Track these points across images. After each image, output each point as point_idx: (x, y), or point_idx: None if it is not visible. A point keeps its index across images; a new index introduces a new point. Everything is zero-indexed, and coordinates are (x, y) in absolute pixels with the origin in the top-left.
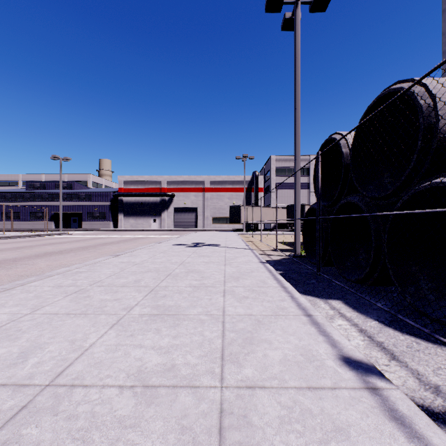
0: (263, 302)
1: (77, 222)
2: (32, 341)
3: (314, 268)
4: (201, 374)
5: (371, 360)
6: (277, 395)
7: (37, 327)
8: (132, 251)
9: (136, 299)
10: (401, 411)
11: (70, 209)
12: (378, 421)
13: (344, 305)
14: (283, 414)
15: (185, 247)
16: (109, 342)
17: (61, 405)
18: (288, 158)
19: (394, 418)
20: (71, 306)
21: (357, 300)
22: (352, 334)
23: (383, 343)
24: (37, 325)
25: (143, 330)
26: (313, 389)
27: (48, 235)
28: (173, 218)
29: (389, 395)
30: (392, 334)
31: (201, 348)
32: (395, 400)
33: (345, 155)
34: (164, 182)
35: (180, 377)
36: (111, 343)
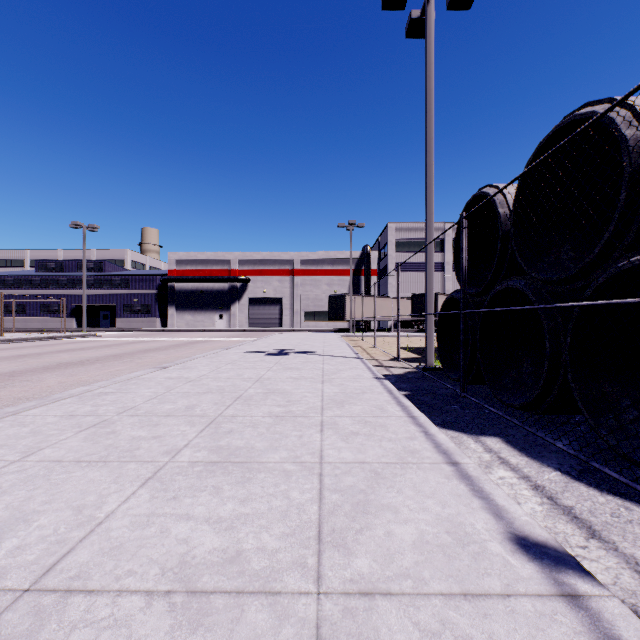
0: (382, 441)
1: (108, 319)
2: (14, 509)
3: (455, 387)
4: (284, 569)
5: (557, 539)
6: (411, 609)
7: (27, 483)
8: (185, 361)
9: (187, 436)
10: None
11: (98, 300)
12: None
13: (506, 445)
14: None
15: (264, 355)
16: (138, 510)
17: (44, 629)
18: (414, 227)
19: None
20: (84, 449)
21: (525, 437)
22: (522, 493)
23: (573, 508)
24: (27, 480)
25: (193, 489)
26: (472, 598)
27: (66, 337)
28: (247, 313)
29: (601, 609)
30: (585, 493)
31: (284, 521)
32: (613, 618)
33: (504, 217)
34: (234, 262)
35: (250, 574)
36: (141, 513)
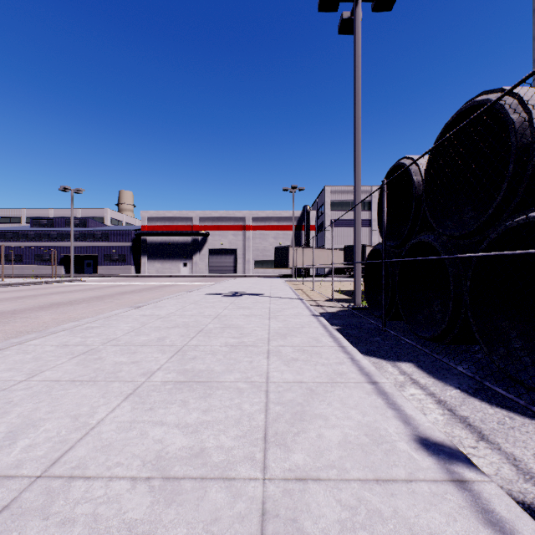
0: (317, 365)
1: (91, 267)
2: (24, 417)
3: (378, 323)
4: (237, 461)
5: (453, 441)
6: (335, 490)
7: (33, 398)
8: (156, 301)
9: (159, 361)
10: (499, 513)
11: (83, 251)
12: (470, 528)
13: (417, 369)
14: (345, 518)
15: (221, 296)
16: (122, 418)
17: (54, 504)
18: (346, 189)
19: (490, 523)
20: (77, 371)
21: (433, 363)
22: (428, 406)
23: (468, 418)
24: (33, 395)
25: (165, 402)
26: (382, 482)
27: (56, 282)
28: (207, 262)
29: (481, 490)
30: (479, 406)
31: (238, 426)
32: (490, 497)
33: (417, 183)
34: (196, 219)
35: (211, 465)
36: (125, 420)
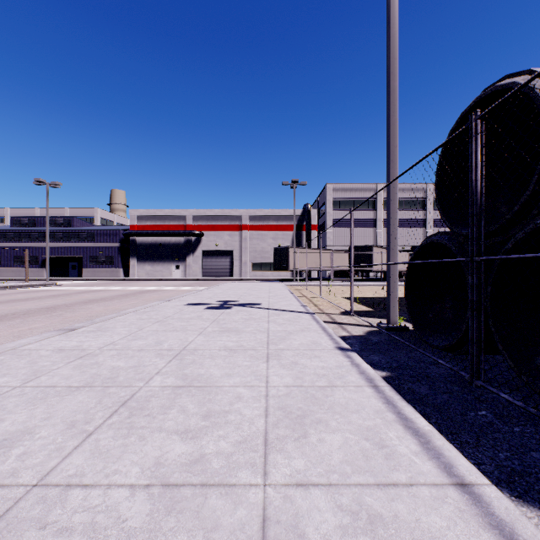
0: None
1: (76, 269)
2: None
3: (446, 361)
4: None
5: None
6: None
7: None
8: (108, 318)
9: None
10: None
11: (66, 252)
12: None
13: None
14: None
15: (204, 308)
16: None
17: None
18: (349, 187)
19: None
20: None
21: None
22: None
23: None
24: None
25: None
26: None
27: (25, 286)
28: (201, 264)
29: None
30: None
31: None
32: None
33: None
34: (189, 218)
35: None
36: None
